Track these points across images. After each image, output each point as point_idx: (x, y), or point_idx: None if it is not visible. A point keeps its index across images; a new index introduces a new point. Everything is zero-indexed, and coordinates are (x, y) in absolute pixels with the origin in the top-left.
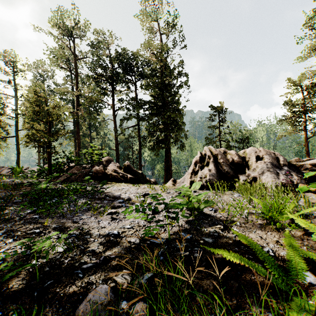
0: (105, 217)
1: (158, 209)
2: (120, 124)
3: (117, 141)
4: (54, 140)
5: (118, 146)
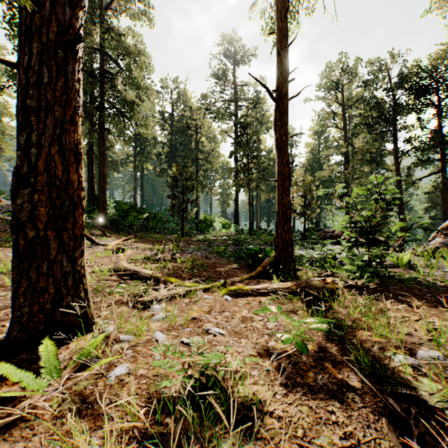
0: (306, 252)
1: (337, 254)
2: (408, 175)
3: (400, 200)
4: (307, 210)
5: (403, 207)
